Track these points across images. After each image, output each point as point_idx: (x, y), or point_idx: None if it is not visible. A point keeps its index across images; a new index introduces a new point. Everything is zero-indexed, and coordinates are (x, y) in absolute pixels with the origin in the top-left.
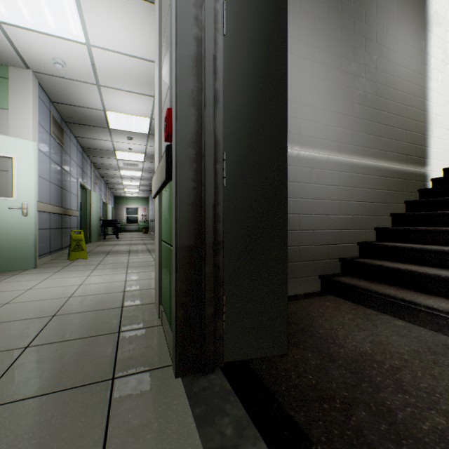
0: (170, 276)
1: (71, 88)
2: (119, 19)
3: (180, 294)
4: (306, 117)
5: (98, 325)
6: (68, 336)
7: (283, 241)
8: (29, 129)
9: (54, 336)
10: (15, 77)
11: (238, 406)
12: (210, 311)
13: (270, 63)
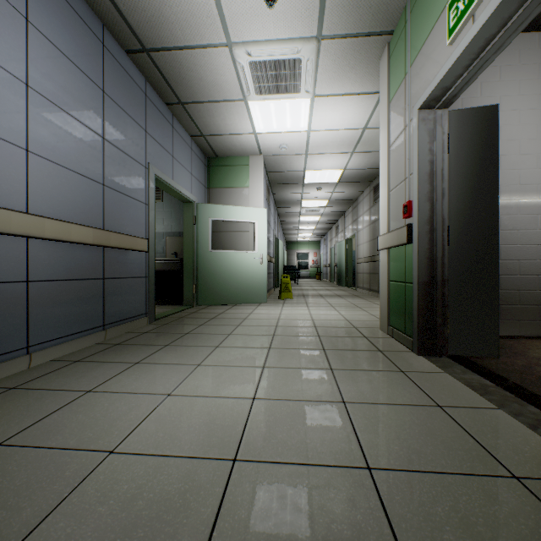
0: (405, 302)
1: (284, 160)
2: (338, 111)
3: (420, 309)
4: (528, 166)
5: (348, 333)
6: (335, 335)
7: (494, 281)
8: (261, 199)
9: (327, 334)
10: (252, 163)
11: (461, 367)
12: (439, 320)
13: (483, 162)
